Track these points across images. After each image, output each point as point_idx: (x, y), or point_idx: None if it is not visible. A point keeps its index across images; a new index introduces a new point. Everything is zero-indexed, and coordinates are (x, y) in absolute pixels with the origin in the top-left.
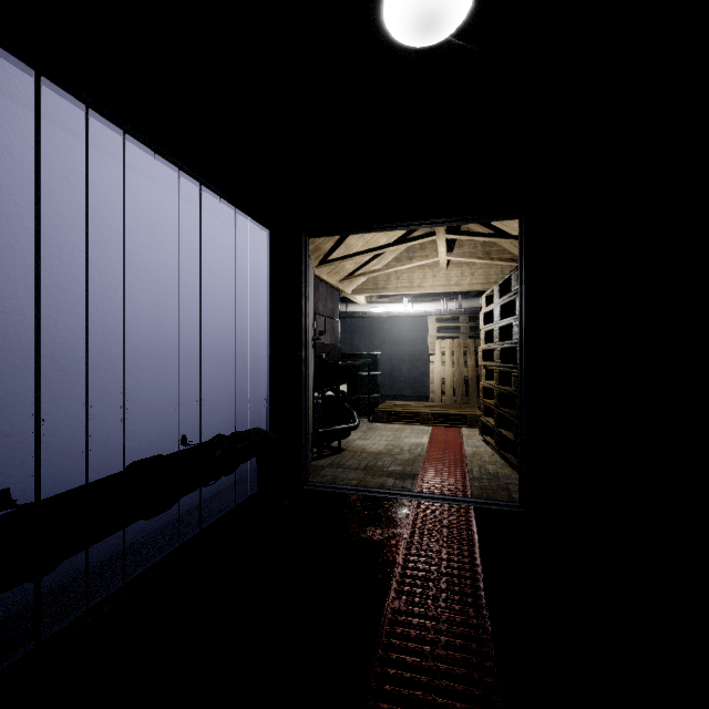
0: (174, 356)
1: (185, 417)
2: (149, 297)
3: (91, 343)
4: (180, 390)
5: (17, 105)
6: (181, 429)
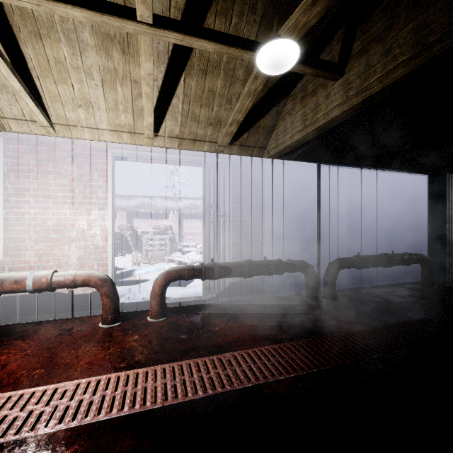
0: (386, 227)
1: (389, 248)
2: (378, 209)
3: (364, 224)
4: (388, 239)
5: (351, 171)
6: (388, 252)
